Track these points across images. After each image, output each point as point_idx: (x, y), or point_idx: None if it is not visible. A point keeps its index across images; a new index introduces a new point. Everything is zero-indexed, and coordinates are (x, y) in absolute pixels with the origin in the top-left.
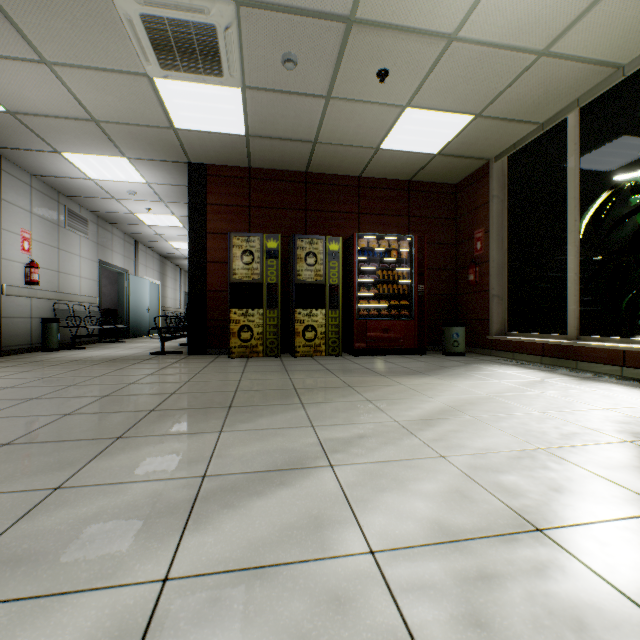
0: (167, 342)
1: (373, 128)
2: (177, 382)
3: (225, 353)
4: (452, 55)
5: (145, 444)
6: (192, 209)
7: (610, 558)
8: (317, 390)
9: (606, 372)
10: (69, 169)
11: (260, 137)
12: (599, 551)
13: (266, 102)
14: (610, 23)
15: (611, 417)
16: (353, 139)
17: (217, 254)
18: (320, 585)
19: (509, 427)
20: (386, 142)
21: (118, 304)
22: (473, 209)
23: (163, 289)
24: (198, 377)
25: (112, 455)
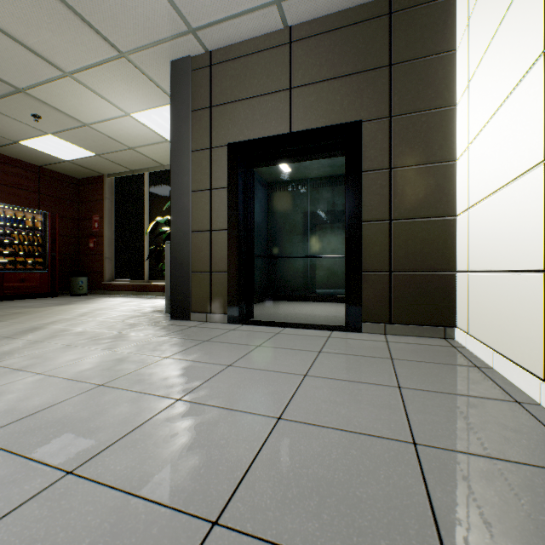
0: None
1: (18, 132)
2: None
3: None
4: (86, 130)
5: None
6: None
7: (138, 321)
8: None
9: (159, 295)
10: None
11: None
12: (136, 320)
13: None
14: (157, 152)
15: (152, 306)
16: None
17: None
18: (76, 332)
19: (117, 312)
20: (27, 142)
21: None
22: (93, 201)
23: None
24: None
25: None
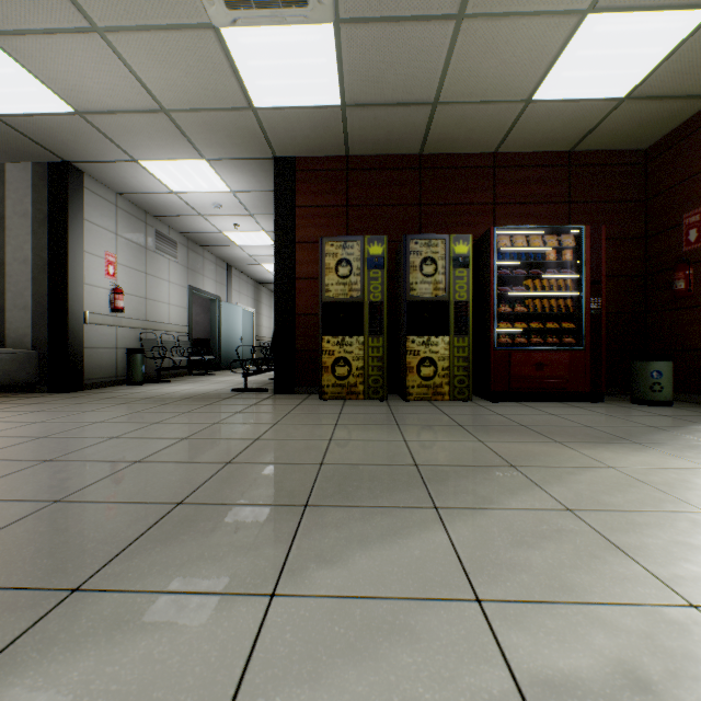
0: (257, 375)
1: (525, 64)
2: (243, 439)
3: (317, 392)
4: None
5: (103, 629)
6: (278, 214)
7: None
8: (455, 471)
9: None
10: (150, 182)
11: (360, 106)
12: None
13: (368, 43)
14: None
15: None
16: (492, 89)
17: (307, 268)
18: None
19: None
20: (543, 87)
21: (210, 333)
22: (681, 181)
23: (257, 317)
24: (274, 431)
25: (7, 674)
